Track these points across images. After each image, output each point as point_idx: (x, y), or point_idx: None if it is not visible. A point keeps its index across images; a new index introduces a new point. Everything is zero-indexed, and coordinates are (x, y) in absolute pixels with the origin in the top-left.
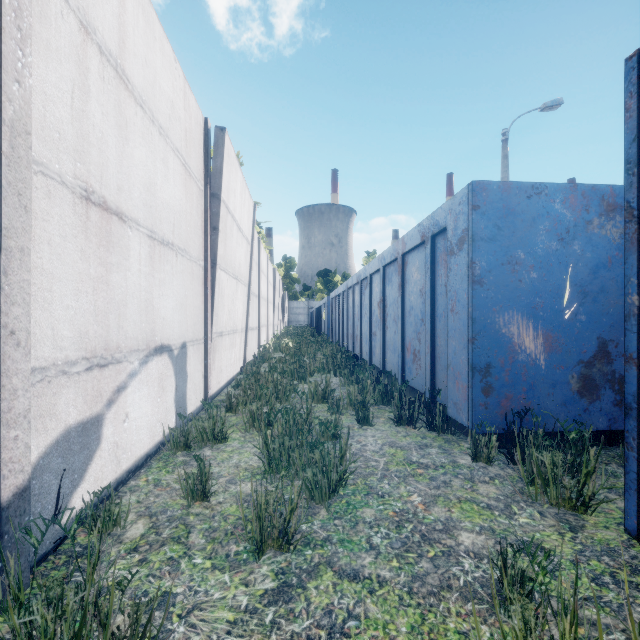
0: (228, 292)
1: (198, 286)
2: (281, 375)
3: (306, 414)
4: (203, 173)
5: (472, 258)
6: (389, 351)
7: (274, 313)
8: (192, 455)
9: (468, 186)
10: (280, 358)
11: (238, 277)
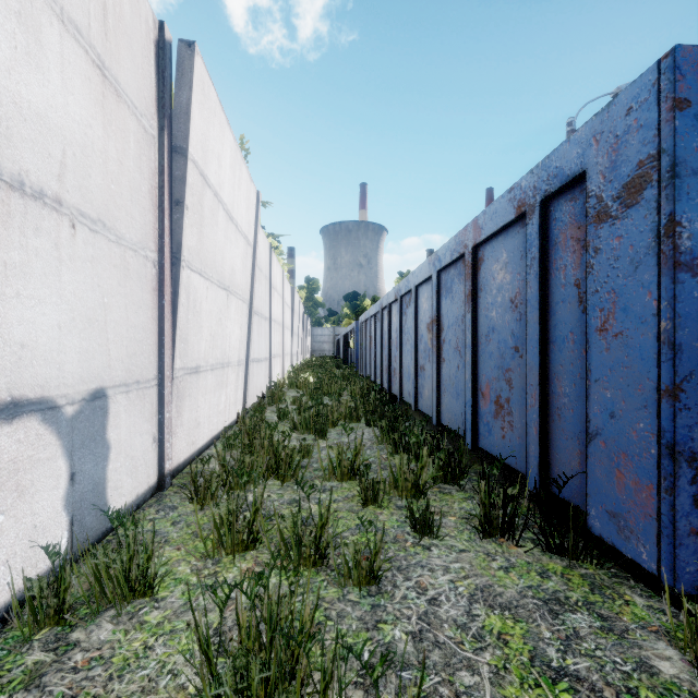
0: (210, 307)
1: (141, 292)
2: (284, 436)
3: (318, 527)
4: (155, 109)
5: (674, 213)
6: (447, 394)
7: (292, 341)
8: (65, 643)
9: (659, 63)
10: (295, 398)
11: (230, 288)
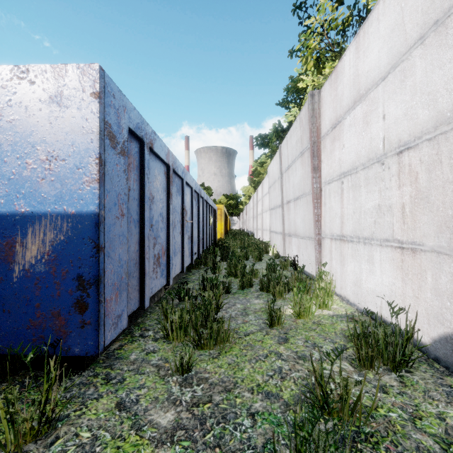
0: None
1: None
2: None
3: None
4: None
5: None
6: None
7: None
8: None
9: None
10: None
11: None
